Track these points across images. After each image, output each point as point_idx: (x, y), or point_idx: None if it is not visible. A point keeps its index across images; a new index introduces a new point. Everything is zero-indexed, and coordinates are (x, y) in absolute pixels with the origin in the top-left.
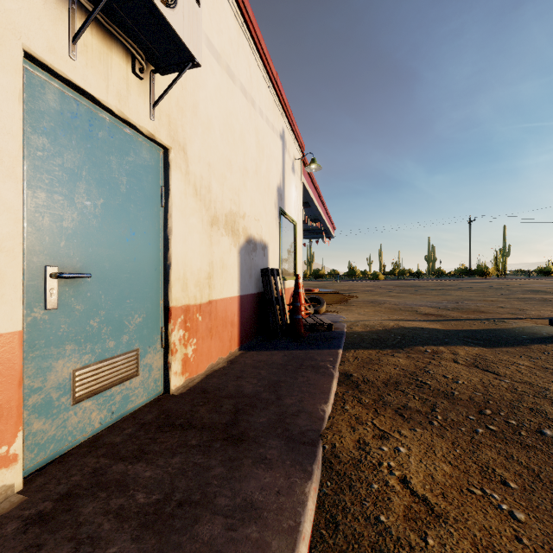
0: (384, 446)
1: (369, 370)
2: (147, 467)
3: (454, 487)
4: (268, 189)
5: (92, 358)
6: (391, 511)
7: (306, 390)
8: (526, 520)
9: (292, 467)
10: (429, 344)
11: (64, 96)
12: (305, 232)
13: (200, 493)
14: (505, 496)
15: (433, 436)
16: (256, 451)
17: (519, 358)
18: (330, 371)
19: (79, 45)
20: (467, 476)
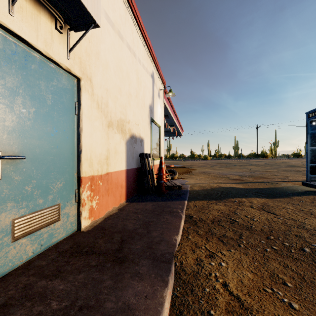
0: (212, 262)
1: (202, 213)
2: (61, 282)
3: (255, 288)
4: (144, 106)
5: (26, 210)
6: (217, 306)
7: (165, 227)
8: (299, 309)
9: (155, 278)
10: (237, 197)
11: (6, 39)
12: (166, 132)
13: (95, 300)
14: (286, 292)
15: (241, 254)
16: (133, 268)
17: (287, 204)
18: (180, 214)
19: (16, 6)
20: (262, 280)
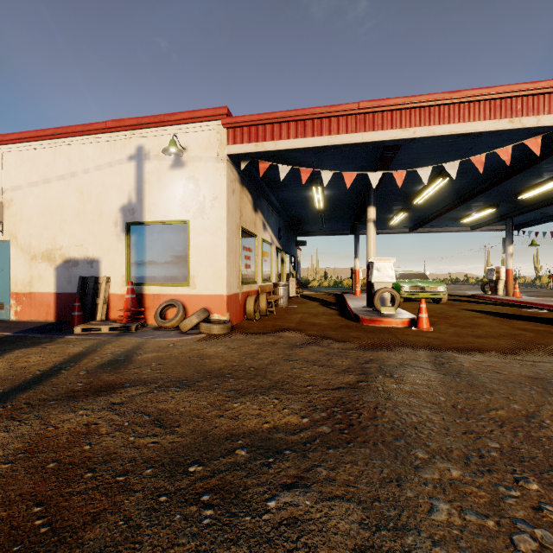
0: None
1: None
2: None
3: None
4: (100, 218)
5: None
6: None
7: None
8: None
9: None
10: None
11: None
12: None
13: None
14: None
15: None
16: None
17: None
18: None
19: None
20: None
